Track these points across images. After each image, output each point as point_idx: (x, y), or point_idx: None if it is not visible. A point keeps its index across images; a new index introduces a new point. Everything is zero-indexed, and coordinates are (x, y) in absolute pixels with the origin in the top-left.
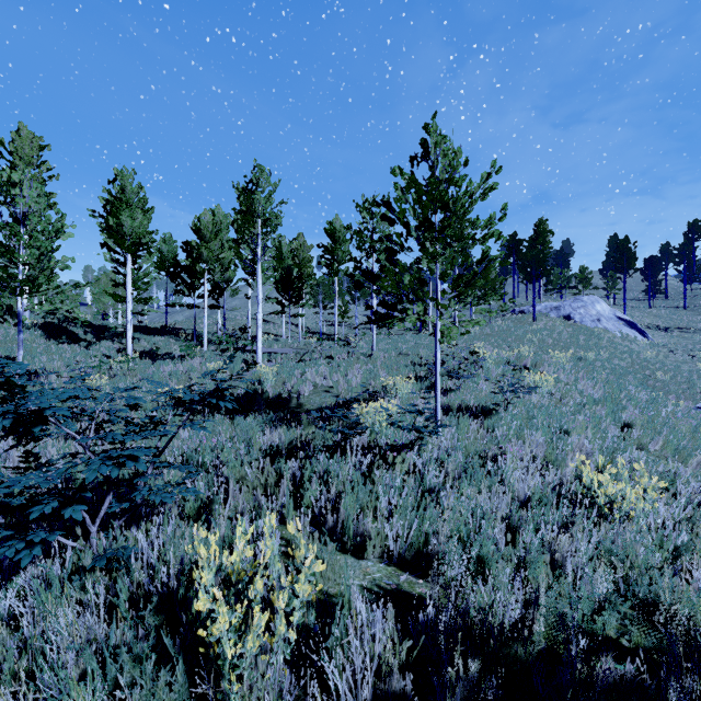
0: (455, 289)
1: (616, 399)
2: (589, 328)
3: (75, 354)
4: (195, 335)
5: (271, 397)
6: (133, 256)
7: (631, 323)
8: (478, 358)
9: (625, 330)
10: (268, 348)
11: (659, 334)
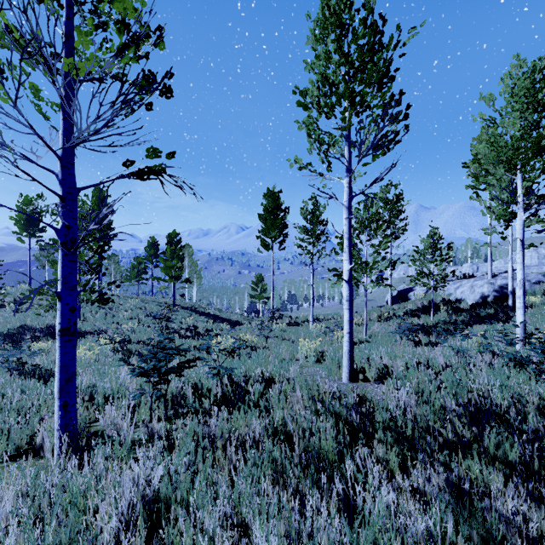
0: None
1: None
2: None
3: None
4: None
5: None
6: None
7: None
8: None
9: None
10: None
11: None
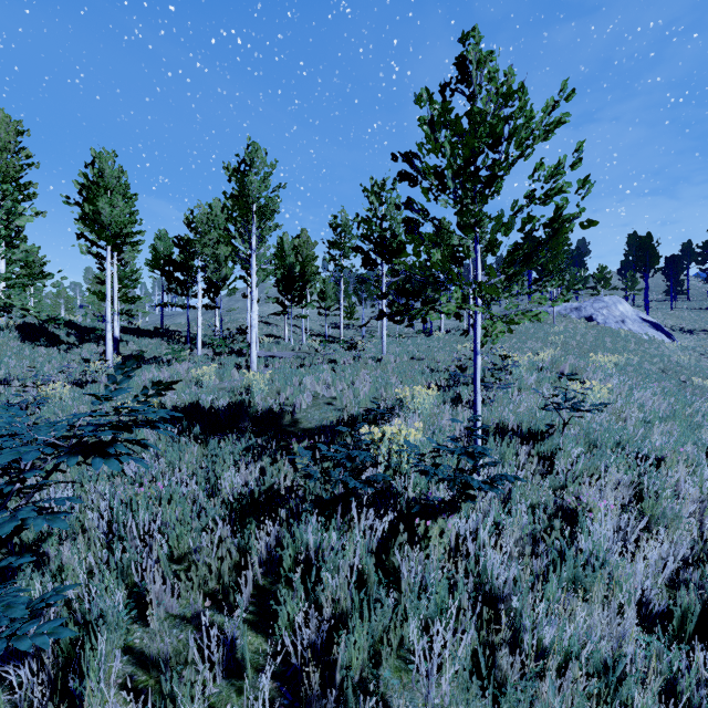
0: (507, 267)
1: (688, 415)
2: (614, 329)
3: (50, 358)
4: (189, 338)
5: (260, 410)
6: (119, 251)
7: (656, 325)
8: (510, 364)
9: (651, 332)
10: (267, 352)
11: (685, 337)
